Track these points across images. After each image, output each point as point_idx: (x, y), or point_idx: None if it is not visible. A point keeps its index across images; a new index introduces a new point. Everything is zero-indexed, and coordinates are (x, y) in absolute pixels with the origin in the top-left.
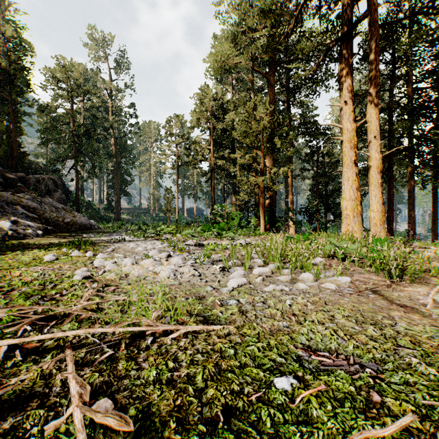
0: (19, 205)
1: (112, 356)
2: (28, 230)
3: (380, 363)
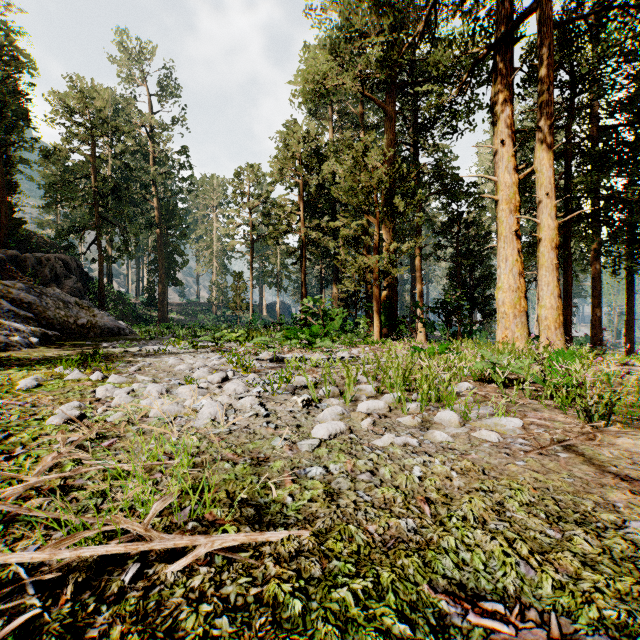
0: (6, 298)
1: (33, 623)
2: (15, 336)
3: (618, 634)
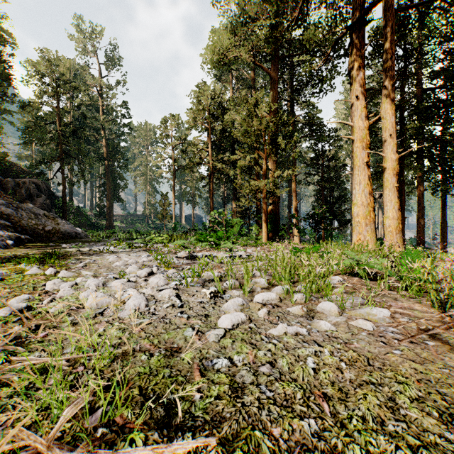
0: None
1: None
2: None
3: None
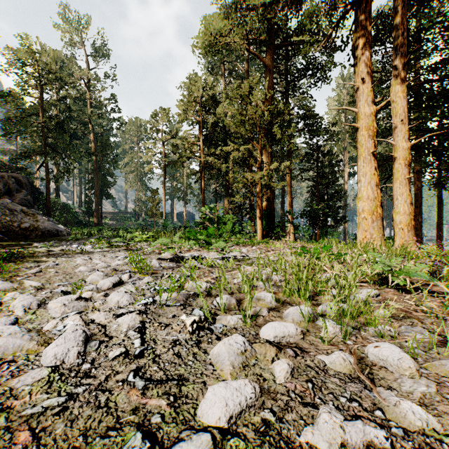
0: None
1: None
2: None
3: None
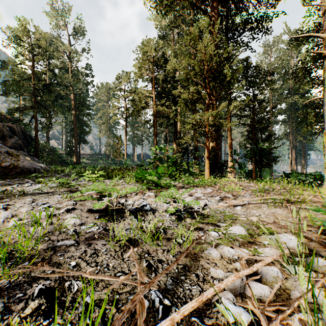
0: None
1: None
2: None
3: None
